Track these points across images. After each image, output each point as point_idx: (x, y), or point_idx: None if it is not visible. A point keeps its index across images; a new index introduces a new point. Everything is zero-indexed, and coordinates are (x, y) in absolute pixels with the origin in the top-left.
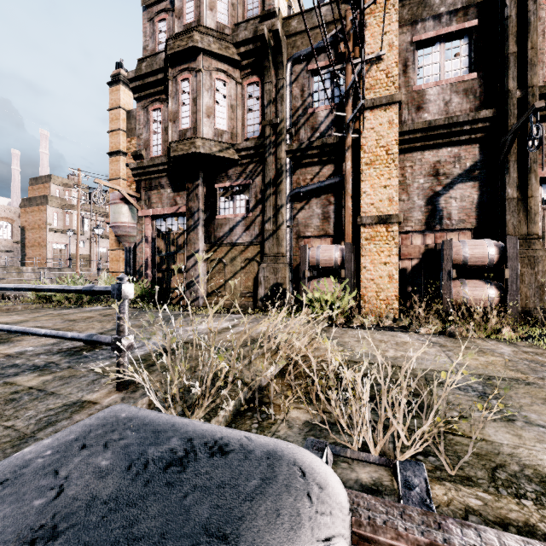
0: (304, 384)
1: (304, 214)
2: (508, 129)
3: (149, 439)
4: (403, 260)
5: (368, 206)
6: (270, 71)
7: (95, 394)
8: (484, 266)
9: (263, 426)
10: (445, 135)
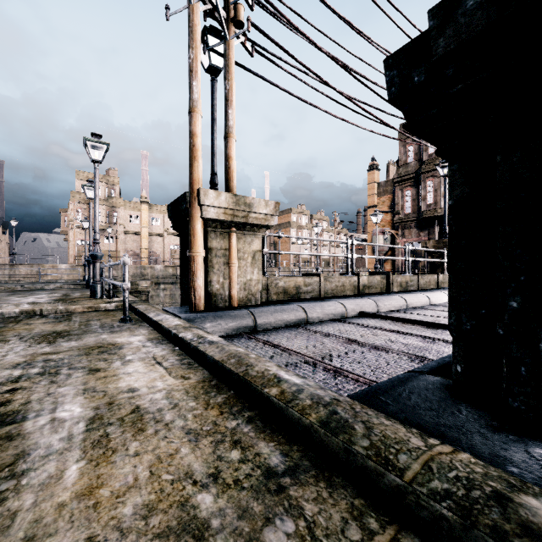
0: None
1: None
2: None
3: None
4: None
5: None
6: None
7: None
8: None
9: None
10: None
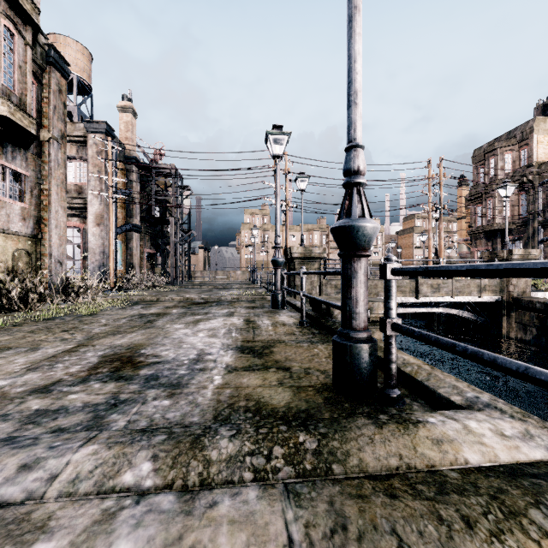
0: None
1: None
2: None
3: None
4: None
5: None
6: (529, 191)
7: None
8: None
9: None
10: None
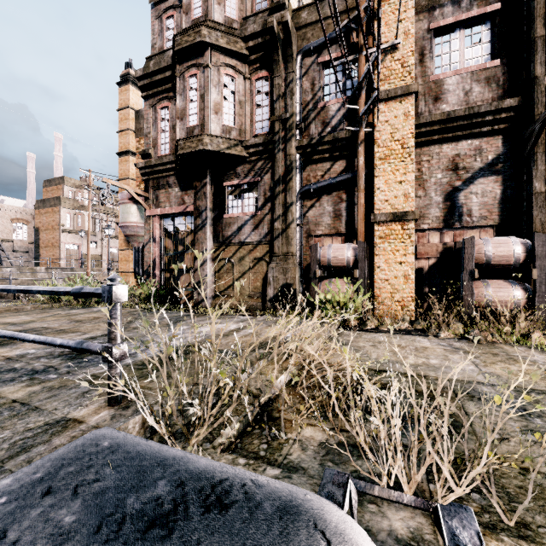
0: (318, 396)
1: (315, 212)
2: (536, 118)
3: (131, 482)
4: (420, 259)
5: (383, 202)
6: (280, 64)
7: (83, 410)
8: (509, 266)
9: (272, 447)
10: (465, 126)
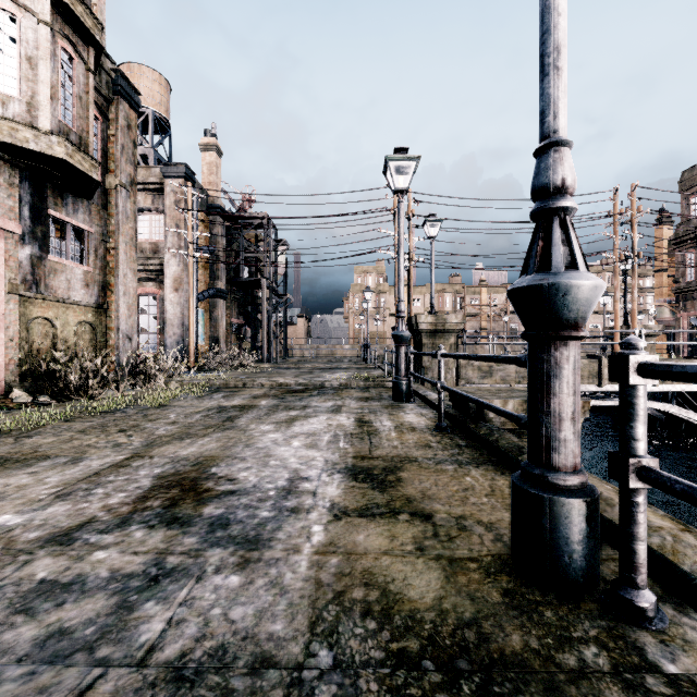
0: None
1: None
2: None
3: None
4: None
5: None
6: None
7: None
8: None
9: None
10: None
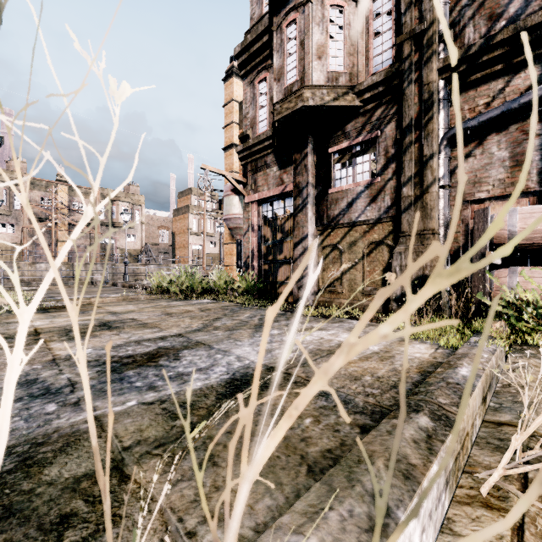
0: None
1: (473, 164)
2: None
3: None
4: None
5: None
6: None
7: None
8: None
9: None
10: None
